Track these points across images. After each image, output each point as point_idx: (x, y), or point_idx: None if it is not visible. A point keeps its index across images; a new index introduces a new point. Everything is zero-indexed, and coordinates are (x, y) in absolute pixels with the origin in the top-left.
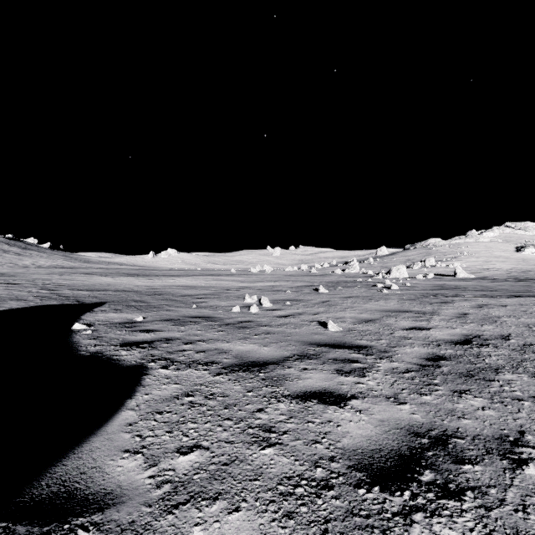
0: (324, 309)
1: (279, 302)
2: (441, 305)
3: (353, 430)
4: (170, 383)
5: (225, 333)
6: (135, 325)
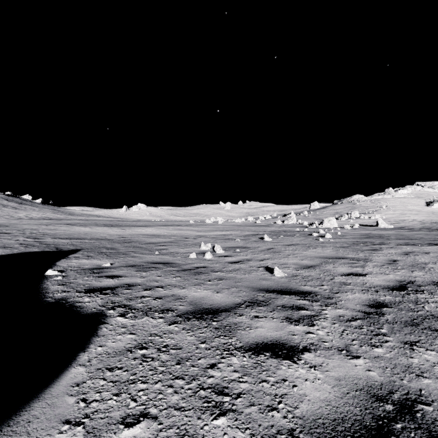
0: (269, 256)
1: (230, 249)
2: (372, 252)
3: (309, 391)
4: (125, 333)
5: (182, 278)
6: (102, 271)
